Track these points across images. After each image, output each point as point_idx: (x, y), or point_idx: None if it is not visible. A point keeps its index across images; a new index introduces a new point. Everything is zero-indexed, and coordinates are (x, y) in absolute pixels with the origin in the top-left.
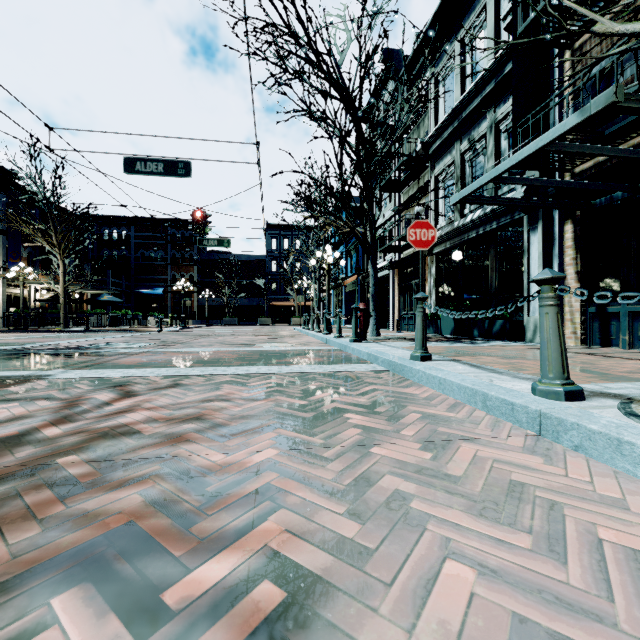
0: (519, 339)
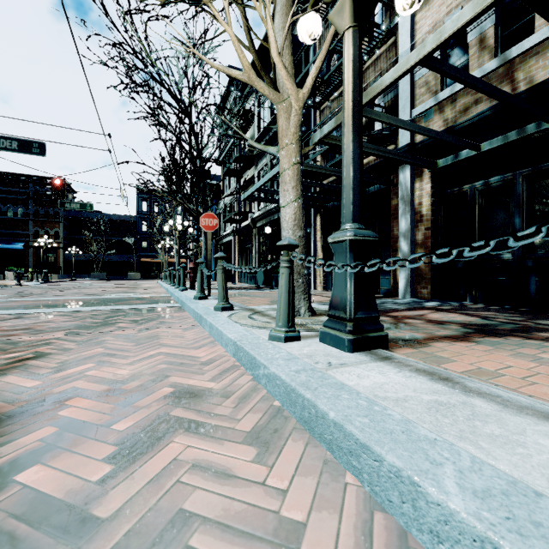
0: None
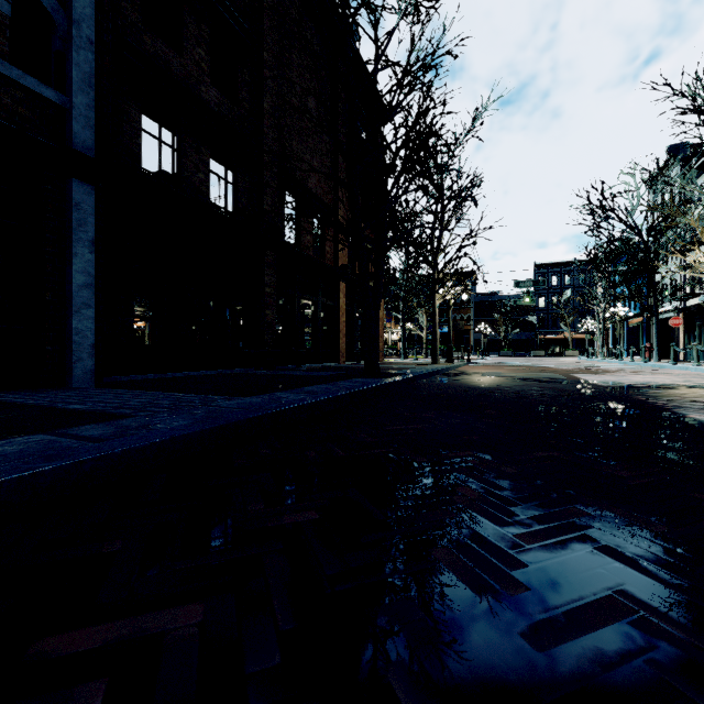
0: None
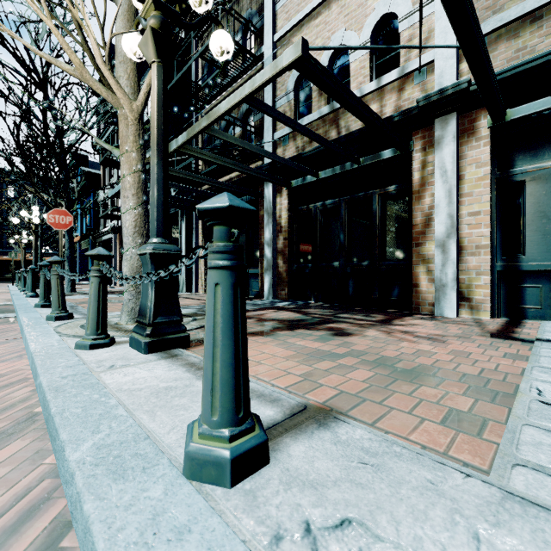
0: None
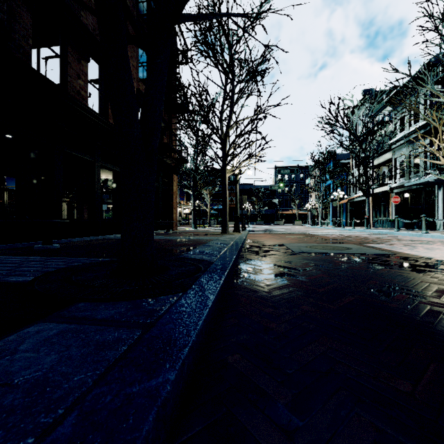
0: (433, 229)
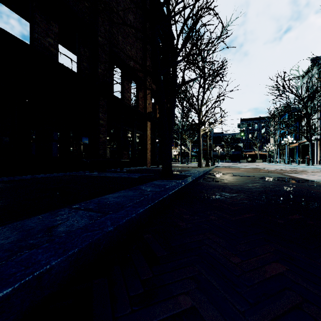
0: None
